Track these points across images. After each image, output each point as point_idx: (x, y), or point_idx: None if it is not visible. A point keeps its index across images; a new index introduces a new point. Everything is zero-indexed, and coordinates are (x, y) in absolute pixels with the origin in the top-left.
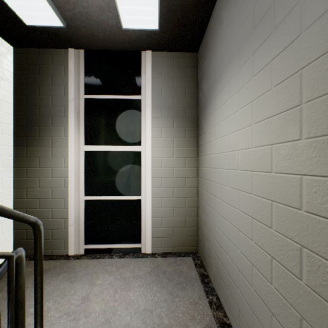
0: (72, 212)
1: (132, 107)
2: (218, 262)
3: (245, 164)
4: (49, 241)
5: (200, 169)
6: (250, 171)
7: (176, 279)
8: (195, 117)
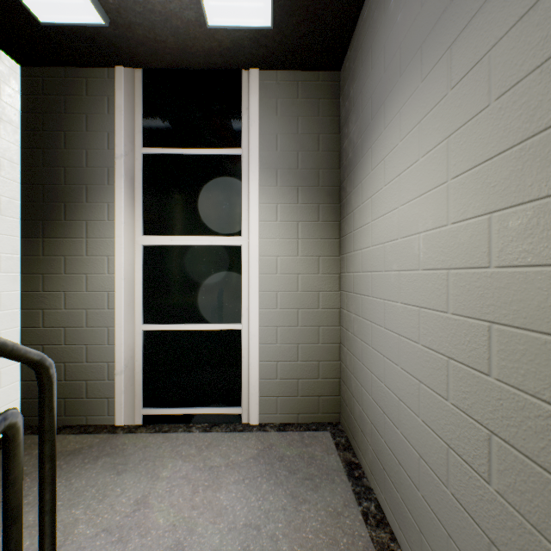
0: (121, 352)
1: (226, 170)
2: (378, 440)
3: (433, 257)
4: (82, 401)
5: (344, 276)
6: (443, 269)
7: (302, 470)
8: (335, 185)
